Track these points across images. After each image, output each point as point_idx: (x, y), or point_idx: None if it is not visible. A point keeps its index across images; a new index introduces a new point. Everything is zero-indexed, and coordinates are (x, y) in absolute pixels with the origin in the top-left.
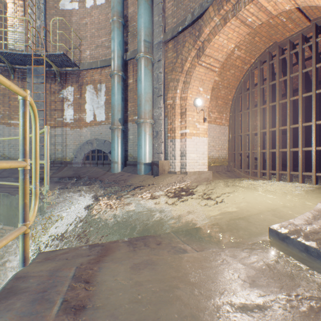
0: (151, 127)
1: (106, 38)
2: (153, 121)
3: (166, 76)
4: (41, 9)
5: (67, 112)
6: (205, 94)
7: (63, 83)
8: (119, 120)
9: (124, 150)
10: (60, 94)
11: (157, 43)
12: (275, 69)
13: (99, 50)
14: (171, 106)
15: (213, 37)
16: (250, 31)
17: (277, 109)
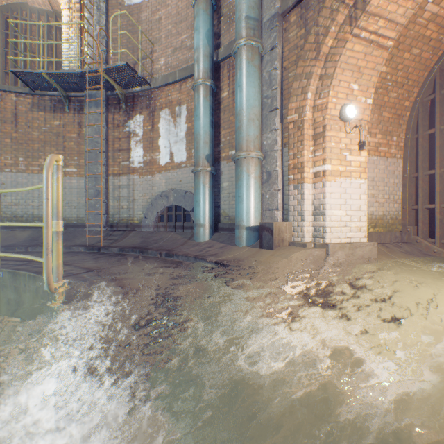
0: (258, 165)
1: (188, 35)
2: (262, 155)
3: (285, 75)
4: (102, 10)
5: (135, 152)
6: (362, 95)
7: (130, 110)
8: (205, 158)
9: (213, 206)
10: (125, 127)
11: (269, 19)
12: None
13: (177, 55)
14: (296, 124)
15: None
16: None
17: None
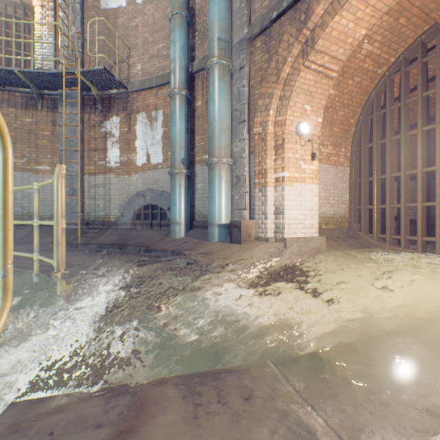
0: (228, 170)
1: (164, 44)
2: (232, 161)
3: (252, 92)
4: (77, 11)
5: (112, 152)
6: (314, 115)
7: (106, 111)
8: (181, 161)
9: (189, 205)
10: (102, 128)
11: (238, 42)
12: (429, 72)
13: (154, 62)
14: (260, 136)
15: (331, 19)
16: (392, 7)
17: (438, 134)
